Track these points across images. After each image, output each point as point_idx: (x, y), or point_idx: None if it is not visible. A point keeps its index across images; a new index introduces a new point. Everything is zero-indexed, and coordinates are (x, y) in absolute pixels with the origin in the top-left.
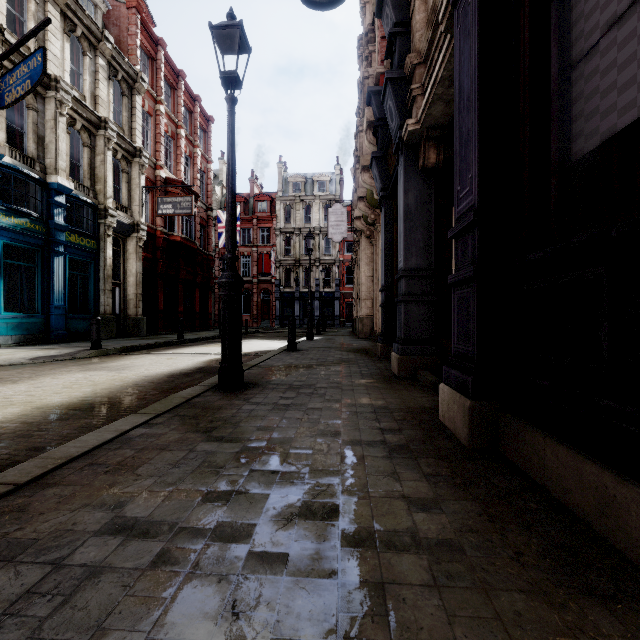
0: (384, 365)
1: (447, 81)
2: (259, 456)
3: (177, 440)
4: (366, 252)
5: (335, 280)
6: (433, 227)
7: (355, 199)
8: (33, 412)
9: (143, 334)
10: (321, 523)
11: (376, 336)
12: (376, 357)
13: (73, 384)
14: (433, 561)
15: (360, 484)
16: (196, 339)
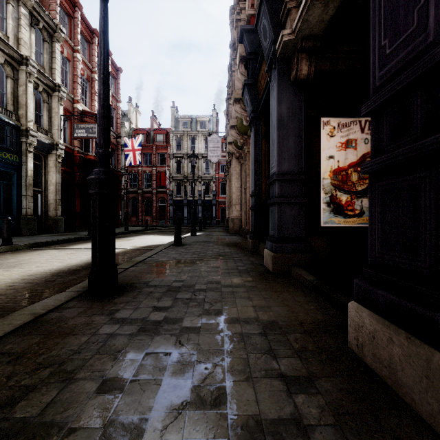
0: (256, 259)
1: None
2: None
3: None
4: (236, 169)
5: (212, 191)
6: (303, 135)
7: (228, 129)
8: None
9: (61, 231)
10: None
11: (244, 232)
12: (247, 251)
13: None
14: None
15: None
16: None
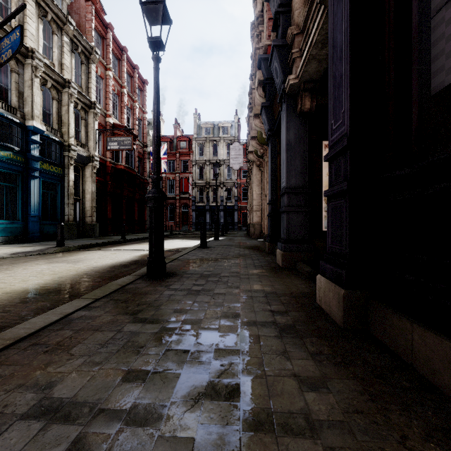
0: (271, 258)
1: (320, 44)
2: (174, 336)
3: (109, 321)
4: (257, 177)
5: (234, 197)
6: (308, 156)
7: (249, 139)
8: (2, 296)
9: (96, 235)
10: (224, 404)
11: (264, 237)
12: (265, 252)
13: (38, 273)
14: (327, 447)
15: (257, 363)
16: (134, 239)
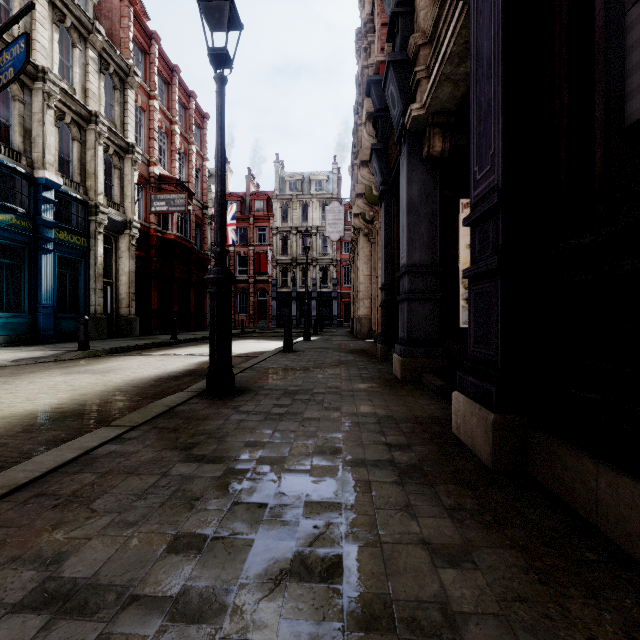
0: (385, 367)
1: (456, 58)
2: (245, 482)
3: (150, 460)
4: (364, 250)
5: (332, 280)
6: (438, 220)
7: (353, 196)
8: None
9: (136, 334)
10: (319, 587)
11: (375, 336)
12: (376, 358)
13: (50, 389)
14: None
15: (368, 523)
16: (190, 339)
